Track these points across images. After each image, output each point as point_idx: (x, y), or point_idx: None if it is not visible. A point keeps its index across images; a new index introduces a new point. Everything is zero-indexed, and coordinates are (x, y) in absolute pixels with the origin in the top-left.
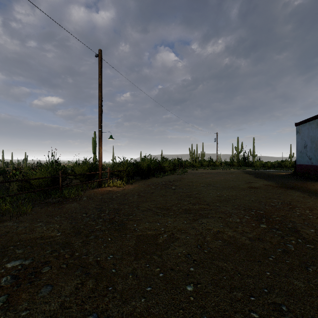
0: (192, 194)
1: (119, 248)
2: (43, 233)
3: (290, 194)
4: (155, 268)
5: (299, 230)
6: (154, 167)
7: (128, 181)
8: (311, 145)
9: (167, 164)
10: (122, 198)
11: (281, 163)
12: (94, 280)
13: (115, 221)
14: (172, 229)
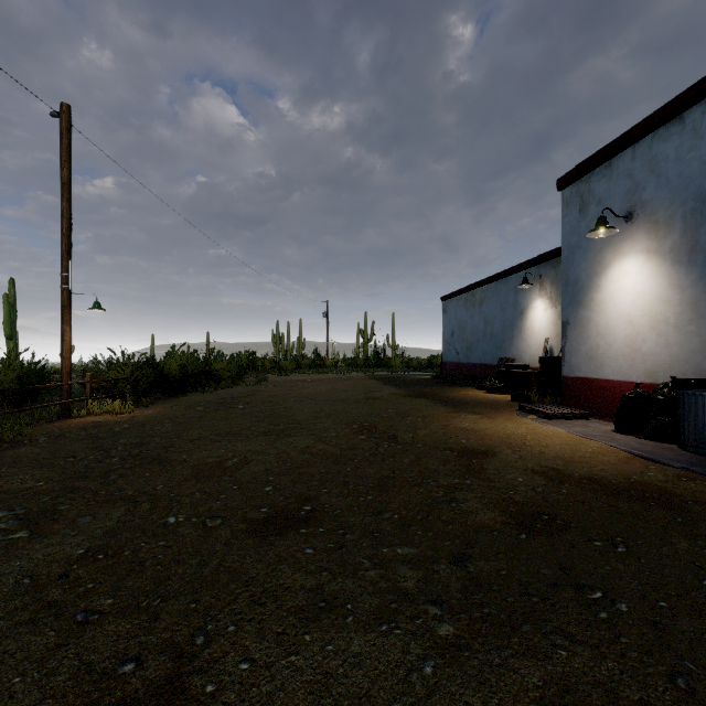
0: (276, 412)
1: (169, 479)
2: (5, 487)
3: (414, 403)
4: (228, 484)
5: (398, 436)
6: (196, 370)
7: (135, 402)
8: (459, 333)
9: (224, 364)
10: (138, 429)
11: (432, 360)
12: (150, 503)
13: (146, 456)
14: (244, 453)
